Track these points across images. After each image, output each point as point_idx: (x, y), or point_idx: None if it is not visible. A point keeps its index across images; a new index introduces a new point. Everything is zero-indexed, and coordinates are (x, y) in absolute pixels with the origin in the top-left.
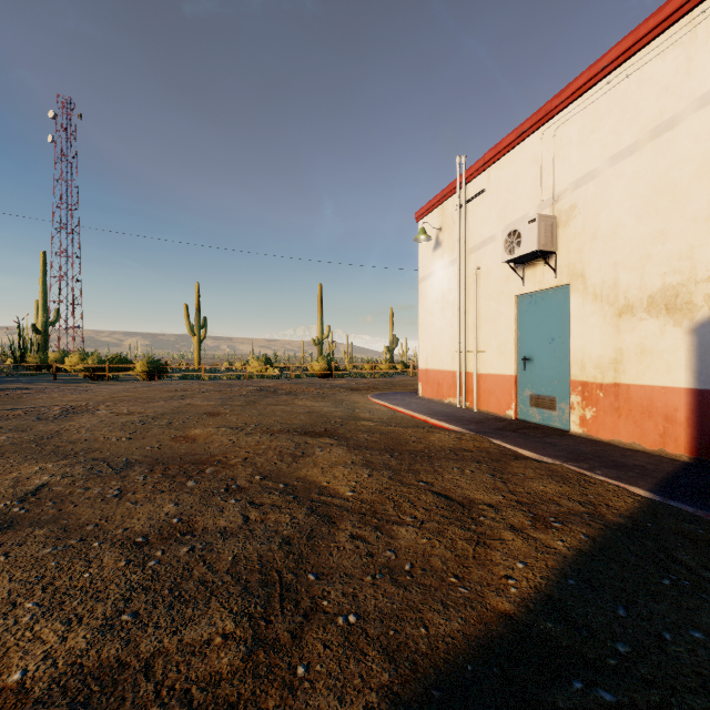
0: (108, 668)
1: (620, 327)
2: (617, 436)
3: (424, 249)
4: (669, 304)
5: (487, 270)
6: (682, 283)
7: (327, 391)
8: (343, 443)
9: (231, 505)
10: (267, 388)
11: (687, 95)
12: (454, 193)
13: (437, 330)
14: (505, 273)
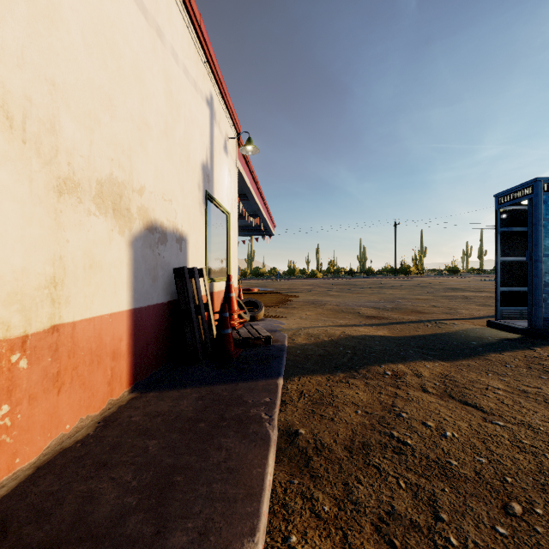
0: None
1: (63, 216)
2: (58, 431)
3: None
4: (116, 204)
5: None
6: (125, 184)
7: None
8: None
9: None
10: None
11: None
12: None
13: None
14: None
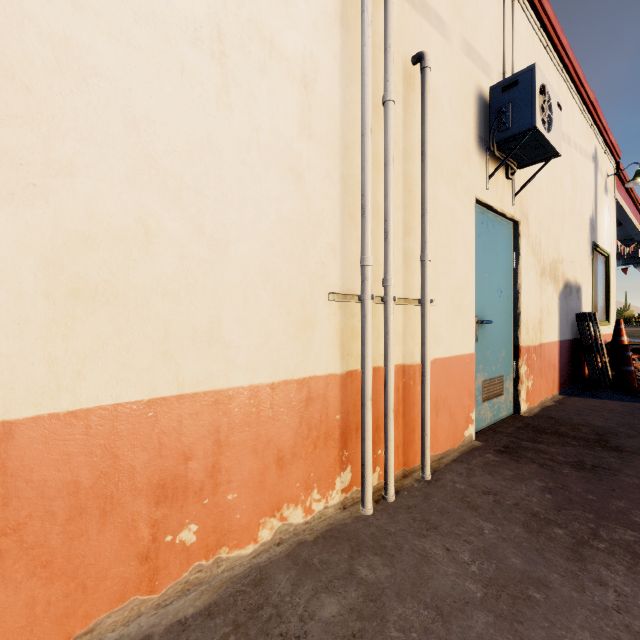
0: None
1: (542, 288)
2: (541, 397)
3: None
4: (554, 274)
5: (433, 89)
6: (557, 260)
7: None
8: None
9: None
10: None
11: None
12: None
13: (158, 134)
14: (464, 137)
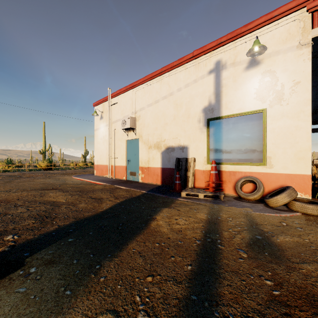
0: (2, 231)
1: (149, 152)
2: (148, 181)
3: (96, 118)
4: (158, 146)
5: (118, 130)
6: (160, 141)
7: (51, 175)
8: (61, 191)
9: (20, 208)
10: (15, 176)
11: (160, 95)
12: (107, 100)
13: (101, 149)
14: (123, 132)
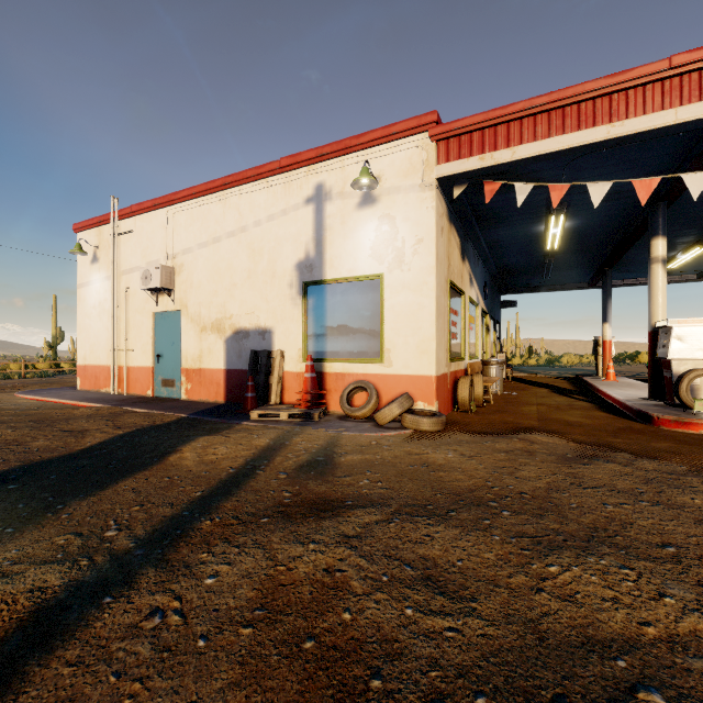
0: None
1: (202, 338)
2: (201, 397)
3: (83, 259)
4: (219, 328)
5: (135, 290)
6: (223, 318)
7: None
8: None
9: None
10: None
11: (224, 229)
12: (110, 223)
13: (95, 331)
14: (146, 295)
